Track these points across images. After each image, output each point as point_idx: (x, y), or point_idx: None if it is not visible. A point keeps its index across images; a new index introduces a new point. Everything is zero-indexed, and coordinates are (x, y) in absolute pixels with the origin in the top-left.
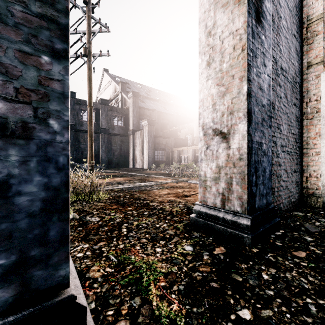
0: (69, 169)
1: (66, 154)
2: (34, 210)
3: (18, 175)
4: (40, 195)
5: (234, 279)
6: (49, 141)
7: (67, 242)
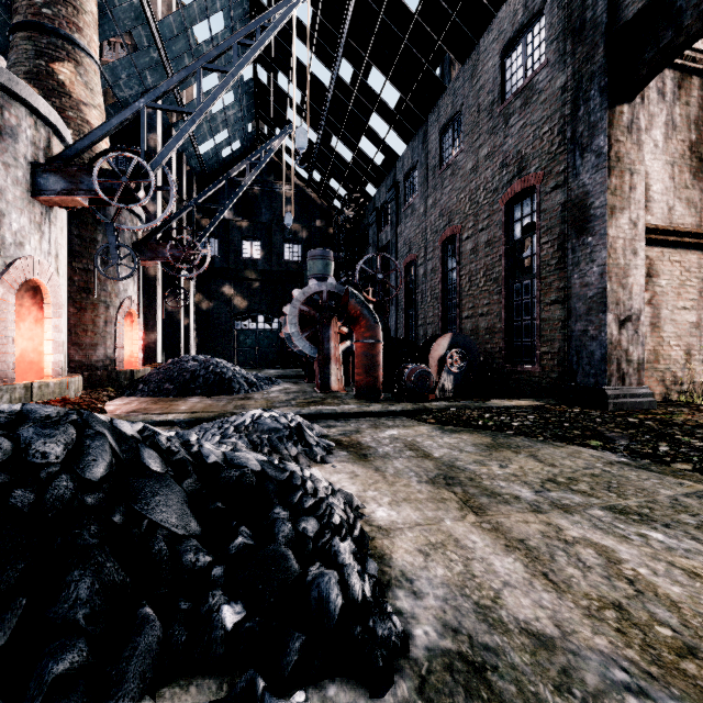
0: (606, 348)
1: (605, 343)
2: (598, 360)
3: (595, 350)
4: (599, 356)
5: (683, 426)
6: (601, 340)
7: (606, 372)
